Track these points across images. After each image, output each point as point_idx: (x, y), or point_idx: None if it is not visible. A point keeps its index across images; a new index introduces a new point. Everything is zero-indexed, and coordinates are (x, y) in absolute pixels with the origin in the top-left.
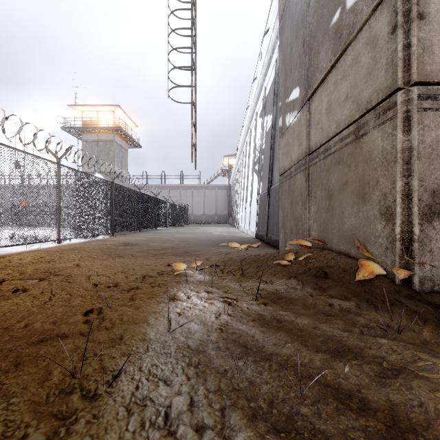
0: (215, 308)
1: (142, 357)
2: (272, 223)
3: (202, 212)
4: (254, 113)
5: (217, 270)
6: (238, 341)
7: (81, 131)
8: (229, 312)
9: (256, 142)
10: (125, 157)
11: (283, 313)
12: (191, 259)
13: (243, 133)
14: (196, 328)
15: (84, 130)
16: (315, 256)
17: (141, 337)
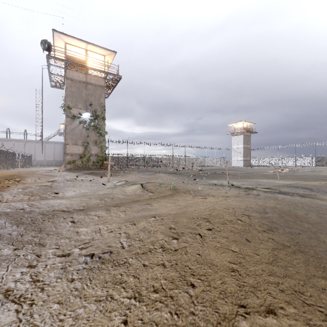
0: None
1: None
2: None
3: (43, 158)
4: None
5: None
6: None
7: None
8: None
9: None
10: None
11: None
12: None
13: None
14: None
15: None
16: None
17: None
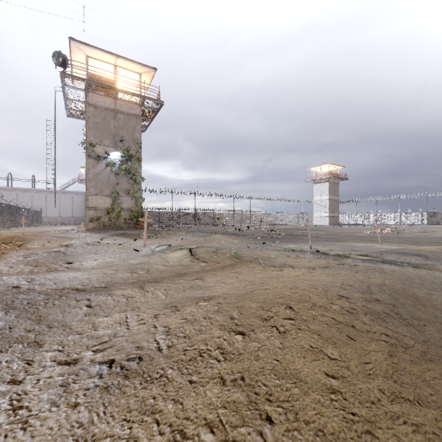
0: None
1: None
2: None
3: (57, 214)
4: None
5: None
6: None
7: None
8: None
9: None
10: None
11: None
12: None
13: None
14: None
15: None
16: None
17: None
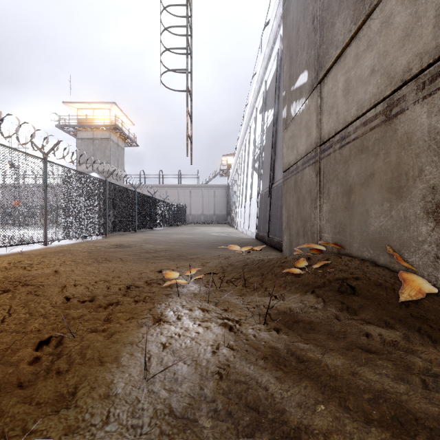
0: (212, 336)
1: (96, 436)
2: (274, 223)
3: (200, 212)
4: (254, 109)
5: (215, 278)
6: (244, 398)
7: (76, 129)
8: (230, 343)
9: (256, 139)
10: (122, 156)
11: (304, 347)
12: (186, 264)
13: (242, 130)
14: (185, 372)
15: (79, 128)
16: (333, 264)
17: (104, 391)
